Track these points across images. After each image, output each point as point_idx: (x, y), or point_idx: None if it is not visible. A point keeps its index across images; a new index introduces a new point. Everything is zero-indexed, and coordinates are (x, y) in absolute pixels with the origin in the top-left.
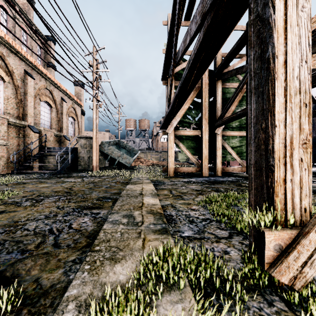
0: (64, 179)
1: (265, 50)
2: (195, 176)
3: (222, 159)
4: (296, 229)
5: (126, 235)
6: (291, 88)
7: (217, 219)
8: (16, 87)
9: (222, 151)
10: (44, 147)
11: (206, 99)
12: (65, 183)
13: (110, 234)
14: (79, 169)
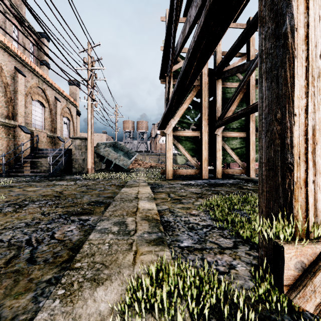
0: (56, 182)
1: (281, 23)
2: (195, 178)
3: (222, 161)
4: (320, 241)
5: (115, 247)
6: (314, 69)
7: (219, 225)
8: (5, 84)
9: (222, 153)
10: (36, 148)
11: (206, 99)
12: (56, 187)
13: (96, 246)
14: (74, 171)
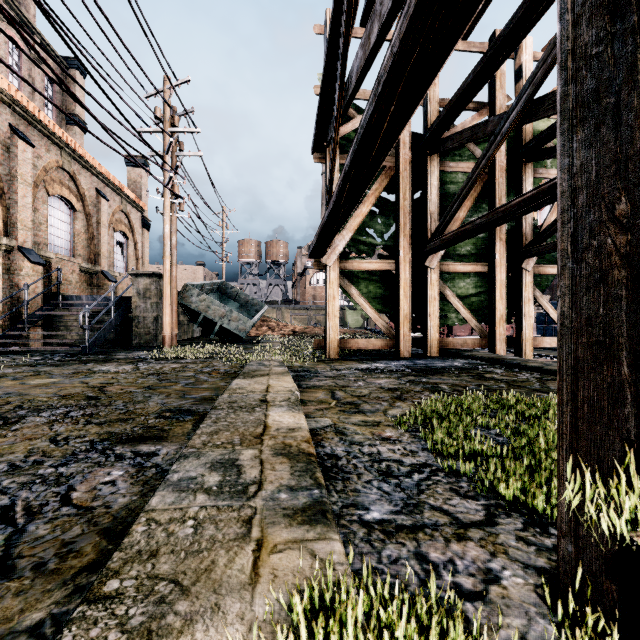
0: (95, 367)
1: None
2: (384, 356)
3: (440, 321)
4: None
5: (210, 530)
6: None
7: (448, 465)
8: None
9: (440, 305)
10: (55, 295)
11: (407, 194)
12: (94, 376)
13: (163, 529)
14: (135, 343)
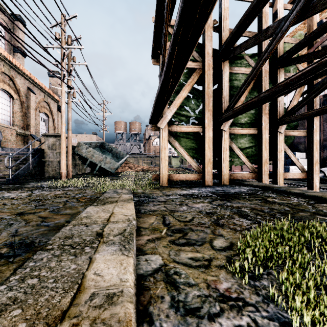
0: (1, 194)
1: None
2: (196, 185)
3: (229, 163)
4: None
5: None
6: None
7: None
8: None
9: (229, 154)
10: None
11: (210, 85)
12: None
13: None
14: (46, 176)
